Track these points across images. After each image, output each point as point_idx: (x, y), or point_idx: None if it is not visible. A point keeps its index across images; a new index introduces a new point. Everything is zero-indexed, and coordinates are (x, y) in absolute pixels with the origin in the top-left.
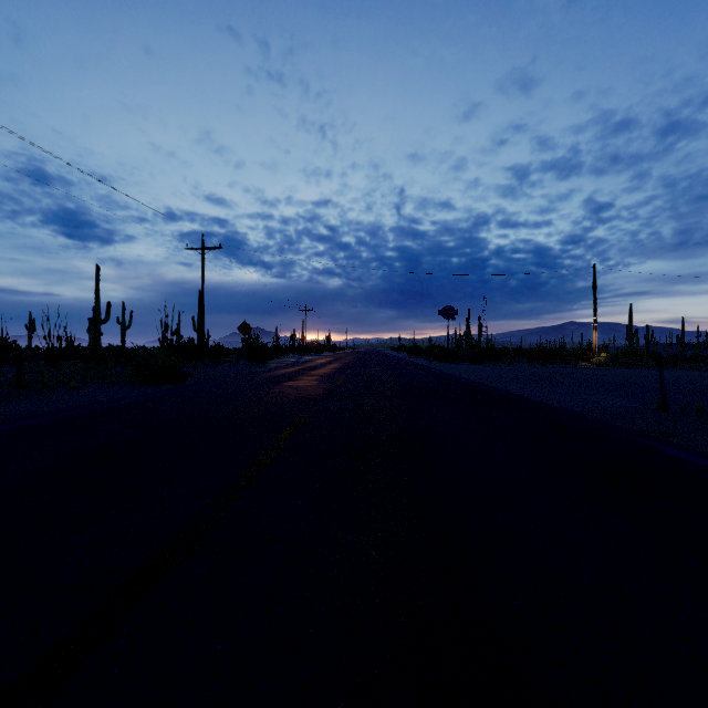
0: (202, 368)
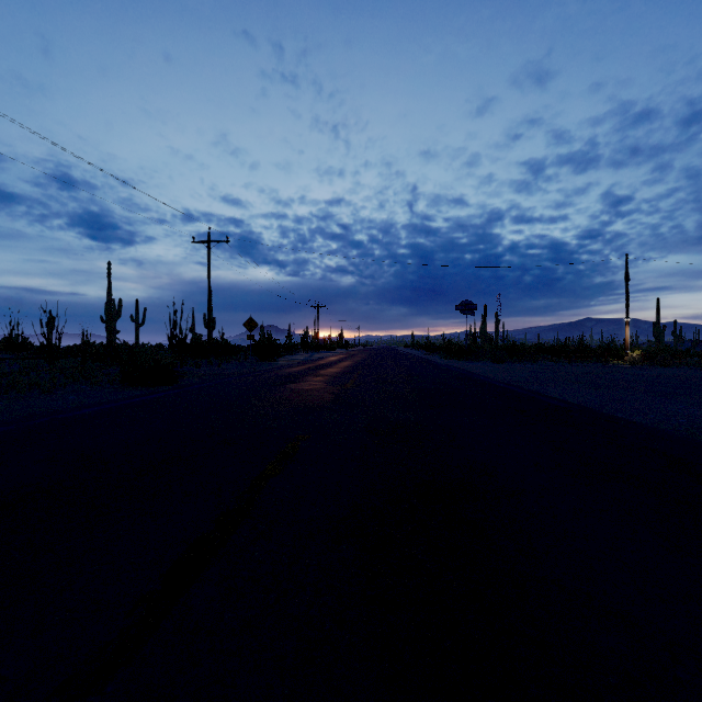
0: (206, 367)
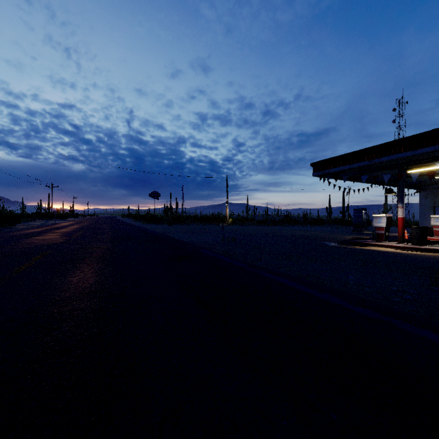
0: None
